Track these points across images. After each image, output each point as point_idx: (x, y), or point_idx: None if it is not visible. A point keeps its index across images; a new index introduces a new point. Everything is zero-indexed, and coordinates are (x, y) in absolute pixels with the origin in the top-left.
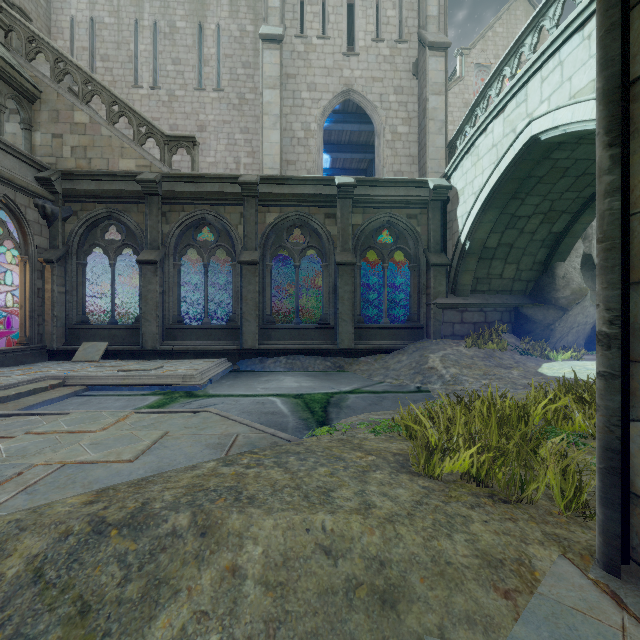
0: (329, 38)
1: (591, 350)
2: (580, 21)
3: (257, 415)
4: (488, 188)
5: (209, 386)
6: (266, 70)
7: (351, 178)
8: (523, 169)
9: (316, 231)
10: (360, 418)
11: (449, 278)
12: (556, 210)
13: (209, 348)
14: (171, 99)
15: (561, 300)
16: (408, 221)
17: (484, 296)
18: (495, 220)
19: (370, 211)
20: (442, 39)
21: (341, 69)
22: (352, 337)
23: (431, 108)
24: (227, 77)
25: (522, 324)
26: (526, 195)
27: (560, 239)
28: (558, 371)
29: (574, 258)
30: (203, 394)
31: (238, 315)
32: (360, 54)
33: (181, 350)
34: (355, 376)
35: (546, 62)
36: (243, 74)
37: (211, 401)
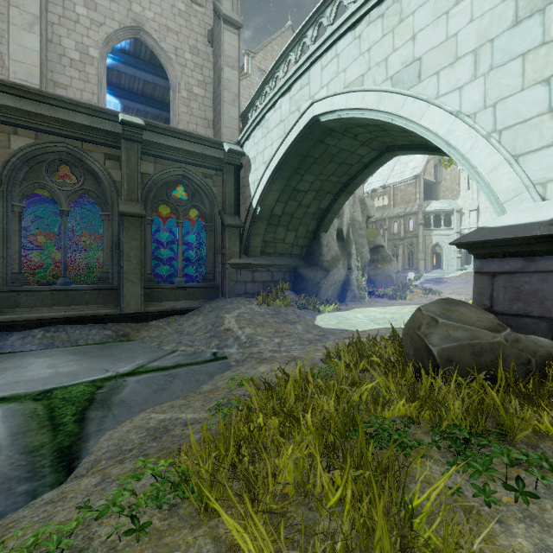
0: None
1: (342, 301)
2: (353, 20)
3: None
4: (277, 159)
5: None
6: None
7: (139, 119)
8: (305, 147)
9: (93, 172)
10: (136, 424)
11: (242, 240)
12: (324, 190)
13: None
14: None
15: (325, 263)
16: (204, 180)
17: (271, 258)
18: (281, 190)
19: (163, 162)
20: (235, 17)
21: (130, 1)
22: (141, 299)
23: (226, 78)
24: None
25: (299, 282)
26: (305, 172)
27: (325, 214)
28: (329, 323)
29: (333, 231)
30: None
31: None
32: None
33: None
34: (142, 346)
35: (325, 52)
36: None
37: None
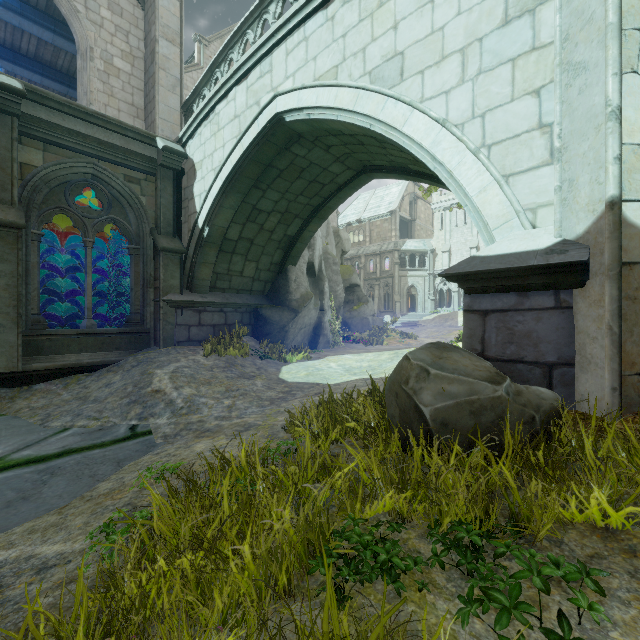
0: None
1: (313, 348)
2: None
3: None
4: (230, 165)
5: None
6: None
7: (15, 80)
8: (267, 153)
9: None
10: None
11: (184, 270)
12: (291, 212)
13: None
14: None
15: (293, 302)
16: (127, 185)
17: (225, 294)
18: (237, 207)
19: (59, 151)
20: None
21: None
22: (17, 352)
23: (162, 54)
24: None
25: (261, 326)
26: (267, 187)
27: (293, 243)
28: (297, 375)
29: (302, 264)
30: None
31: None
32: None
33: None
34: (12, 424)
35: (291, 33)
36: None
37: None
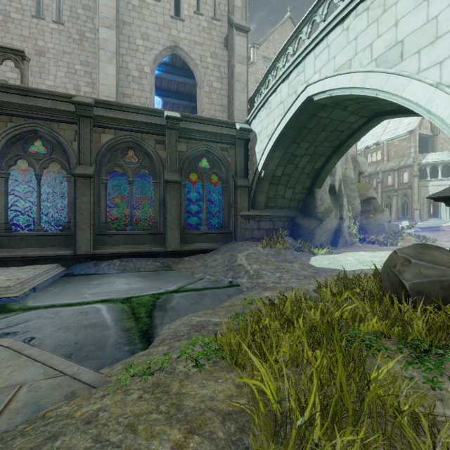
0: (160, 1)
1: (334, 246)
2: (342, 16)
3: (75, 330)
4: (278, 132)
5: (31, 296)
6: (103, 11)
7: (177, 113)
8: (301, 121)
9: (148, 154)
10: (183, 322)
11: (250, 197)
12: (317, 153)
13: (40, 255)
14: (6, 19)
15: (319, 214)
16: (221, 152)
17: (273, 210)
18: (281, 156)
19: (193, 142)
20: (244, 24)
21: (170, 28)
22: (178, 241)
23: (237, 72)
24: (67, 13)
25: (296, 230)
26: (301, 141)
27: (319, 173)
28: (321, 263)
29: (326, 186)
30: (19, 307)
31: (73, 223)
32: (185, 20)
33: (7, 258)
34: (180, 274)
35: (318, 44)
36: (83, 14)
37: (25, 316)
